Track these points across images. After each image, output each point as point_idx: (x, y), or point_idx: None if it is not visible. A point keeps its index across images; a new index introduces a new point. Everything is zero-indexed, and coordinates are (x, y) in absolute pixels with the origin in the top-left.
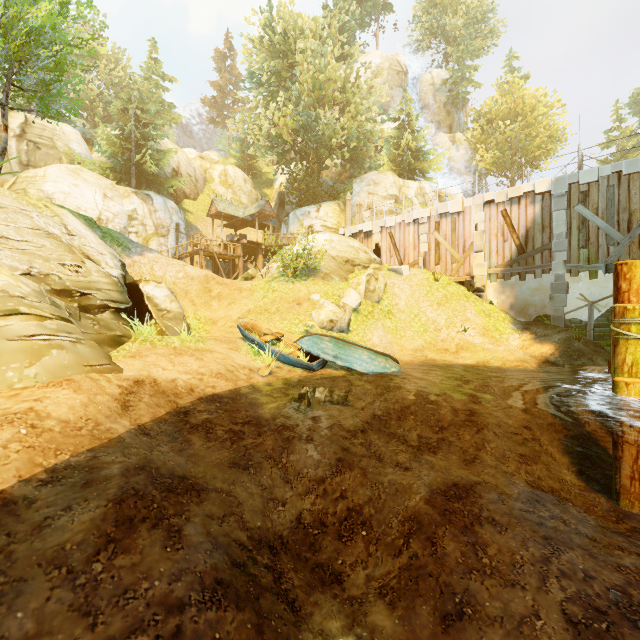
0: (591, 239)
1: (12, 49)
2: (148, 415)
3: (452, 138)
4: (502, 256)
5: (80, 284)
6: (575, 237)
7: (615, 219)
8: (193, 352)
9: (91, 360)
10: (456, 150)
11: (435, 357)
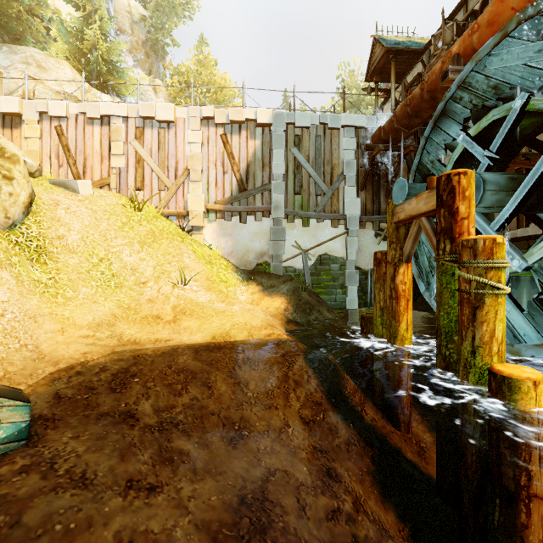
0: (304, 186)
1: None
2: None
3: (152, 82)
4: (222, 190)
5: None
6: (291, 181)
7: (322, 170)
8: None
9: None
10: (156, 95)
11: (138, 335)
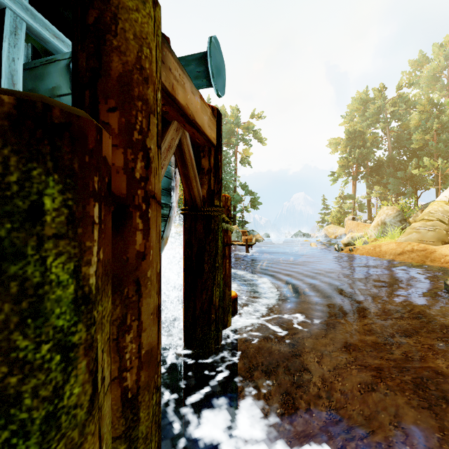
0: None
1: None
2: (401, 259)
3: None
4: None
5: None
6: None
7: None
8: None
9: (425, 238)
10: None
11: None
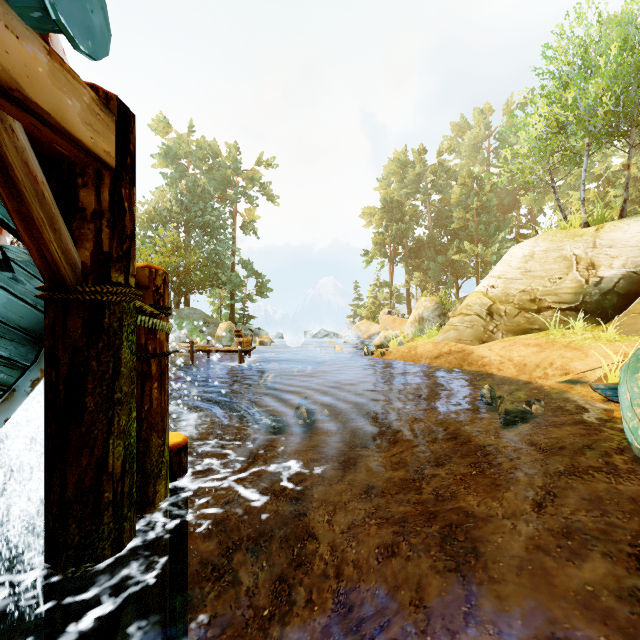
0: None
1: (594, 123)
2: (438, 363)
3: None
4: None
5: (545, 292)
6: None
7: None
8: (555, 347)
9: (463, 337)
10: None
11: None
